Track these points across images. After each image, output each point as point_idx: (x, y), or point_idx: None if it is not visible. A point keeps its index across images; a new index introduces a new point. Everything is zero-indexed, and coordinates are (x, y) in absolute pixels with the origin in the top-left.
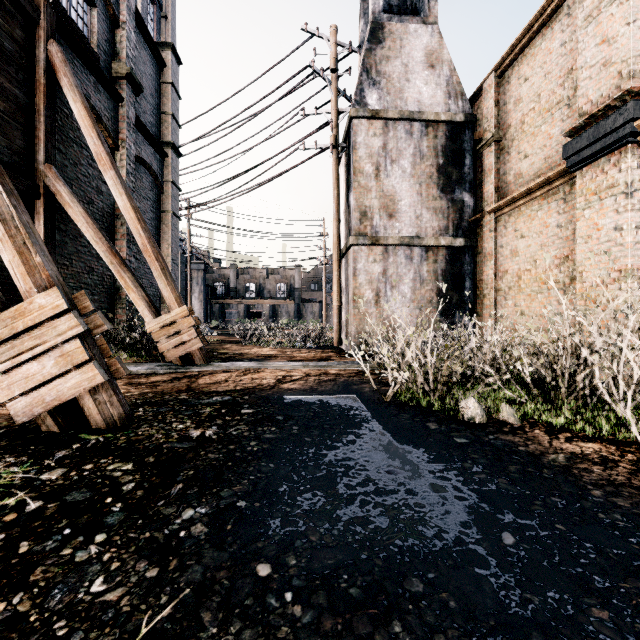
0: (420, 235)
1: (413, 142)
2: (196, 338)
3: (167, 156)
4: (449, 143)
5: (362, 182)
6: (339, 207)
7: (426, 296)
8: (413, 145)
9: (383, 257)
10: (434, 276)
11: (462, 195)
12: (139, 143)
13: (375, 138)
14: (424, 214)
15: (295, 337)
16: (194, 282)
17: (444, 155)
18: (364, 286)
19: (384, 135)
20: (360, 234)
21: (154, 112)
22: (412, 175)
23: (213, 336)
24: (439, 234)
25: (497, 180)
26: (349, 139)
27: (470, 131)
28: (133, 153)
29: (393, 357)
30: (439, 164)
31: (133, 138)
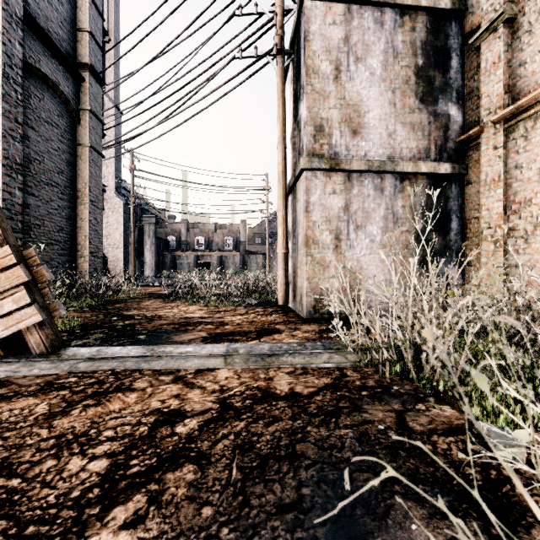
0: (393, 158)
1: (384, 35)
2: (29, 306)
3: (84, 80)
4: (430, 38)
5: (317, 85)
6: (285, 129)
7: (401, 239)
8: (384, 39)
9: (345, 187)
10: (411, 213)
11: (447, 107)
12: (35, 50)
13: (334, 27)
14: (398, 131)
15: (231, 292)
16: (146, 235)
17: (424, 53)
18: (319, 226)
19: (346, 23)
20: (314, 155)
21: (65, 24)
22: (383, 78)
23: (149, 287)
24: (418, 158)
25: (507, 76)
26: (298, 35)
27: (457, 23)
28: (18, 54)
29: (409, 352)
30: (418, 65)
31: (18, 35)
